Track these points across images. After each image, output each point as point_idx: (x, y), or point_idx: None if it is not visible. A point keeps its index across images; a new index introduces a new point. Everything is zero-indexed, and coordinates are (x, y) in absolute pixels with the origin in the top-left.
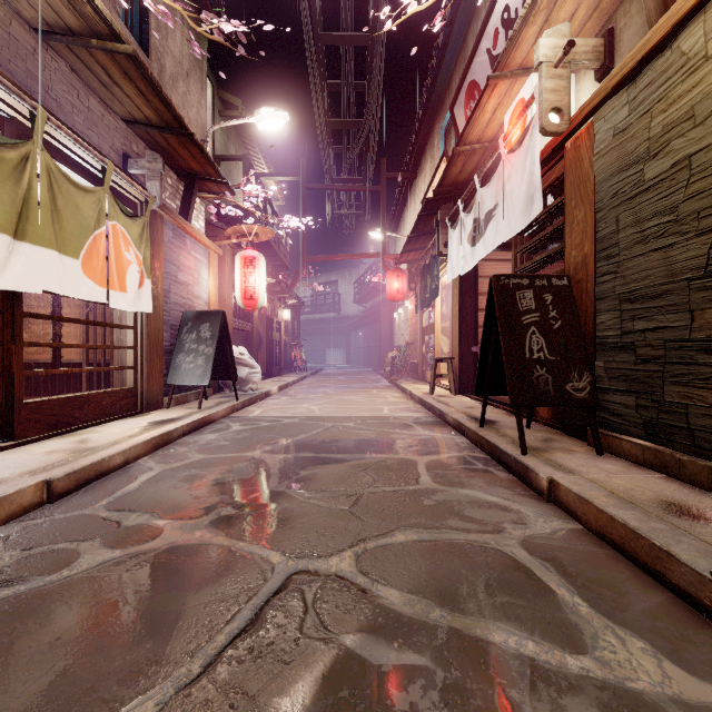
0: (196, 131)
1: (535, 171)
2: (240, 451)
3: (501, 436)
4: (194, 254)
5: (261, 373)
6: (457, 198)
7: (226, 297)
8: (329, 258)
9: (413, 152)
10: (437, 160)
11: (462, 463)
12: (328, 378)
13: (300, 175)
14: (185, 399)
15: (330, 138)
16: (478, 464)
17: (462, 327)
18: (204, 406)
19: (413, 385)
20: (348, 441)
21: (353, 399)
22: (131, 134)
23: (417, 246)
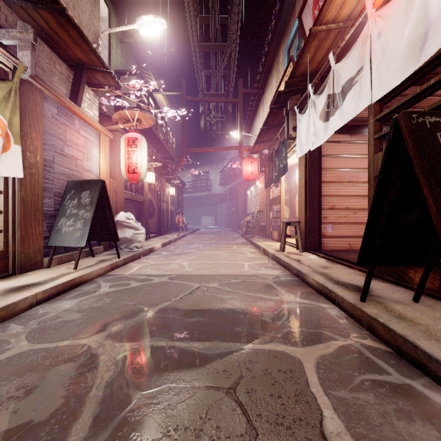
0: (88, 34)
1: (431, 2)
2: (81, 333)
3: (400, 319)
4: (83, 133)
5: (154, 232)
6: (303, 92)
7: (118, 173)
8: (202, 150)
9: (262, 72)
10: (282, 72)
11: (365, 366)
12: (201, 236)
13: (181, 90)
14: (70, 258)
15: (203, 63)
16: (390, 370)
17: (308, 196)
18: (83, 265)
19: (264, 242)
20: (212, 312)
21: (218, 255)
22: (7, 9)
23: (266, 138)
